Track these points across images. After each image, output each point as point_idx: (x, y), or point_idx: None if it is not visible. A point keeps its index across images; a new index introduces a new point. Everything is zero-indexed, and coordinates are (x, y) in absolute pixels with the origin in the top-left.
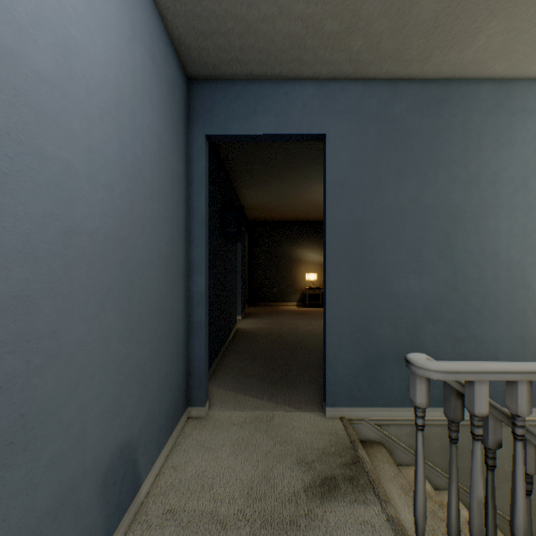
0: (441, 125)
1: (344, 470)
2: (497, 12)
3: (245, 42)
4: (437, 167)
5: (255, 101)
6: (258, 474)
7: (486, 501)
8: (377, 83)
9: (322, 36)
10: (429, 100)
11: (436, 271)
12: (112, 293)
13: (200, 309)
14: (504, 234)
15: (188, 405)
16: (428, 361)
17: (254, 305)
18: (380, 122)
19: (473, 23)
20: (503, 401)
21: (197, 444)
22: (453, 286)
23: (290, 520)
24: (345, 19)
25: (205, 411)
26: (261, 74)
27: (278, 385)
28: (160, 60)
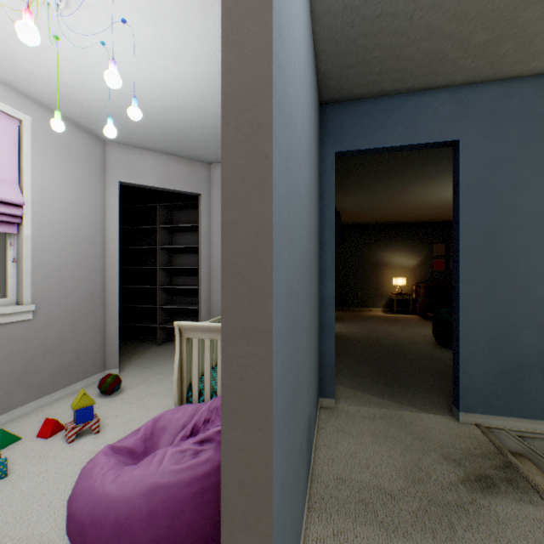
0: None
1: (497, 471)
2: None
3: (385, 65)
4: None
5: (383, 116)
6: (407, 462)
7: None
8: (518, 81)
9: (467, 48)
10: None
11: None
12: (307, 294)
13: (330, 310)
14: None
15: (319, 396)
16: None
17: (336, 309)
18: (522, 121)
19: None
20: None
21: (338, 429)
22: None
23: (455, 504)
24: (497, 29)
25: (334, 403)
26: (391, 90)
27: (395, 387)
28: (314, 96)
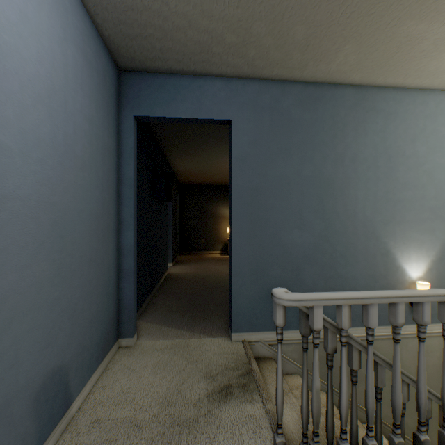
0: (317, 117)
1: (239, 379)
2: (349, 39)
3: (164, 45)
4: (314, 149)
5: (174, 91)
6: (172, 387)
7: (327, 391)
8: (270, 82)
9: (225, 45)
10: (308, 98)
11: (313, 227)
12: (44, 247)
13: (129, 258)
14: (361, 199)
15: (119, 337)
16: (284, 293)
17: (185, 253)
18: (272, 113)
19: (334, 45)
20: (360, 322)
21: (124, 367)
22: (325, 237)
23: (193, 419)
24: (240, 35)
25: (134, 341)
26: (179, 70)
27: (196, 318)
28: (91, 56)
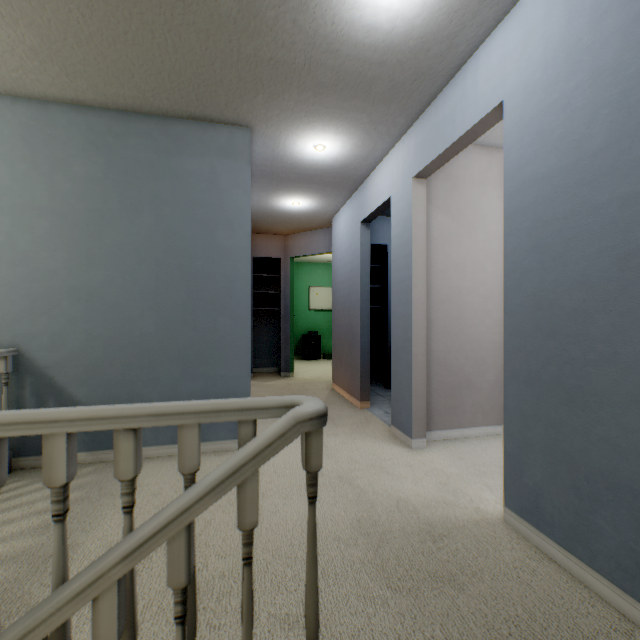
0: None
1: None
2: None
3: None
4: None
5: None
6: None
7: None
8: None
9: None
10: None
11: None
12: None
13: None
14: None
15: None
16: (305, 398)
17: None
18: None
19: None
20: None
21: None
22: None
23: None
24: None
25: None
26: None
27: None
28: None
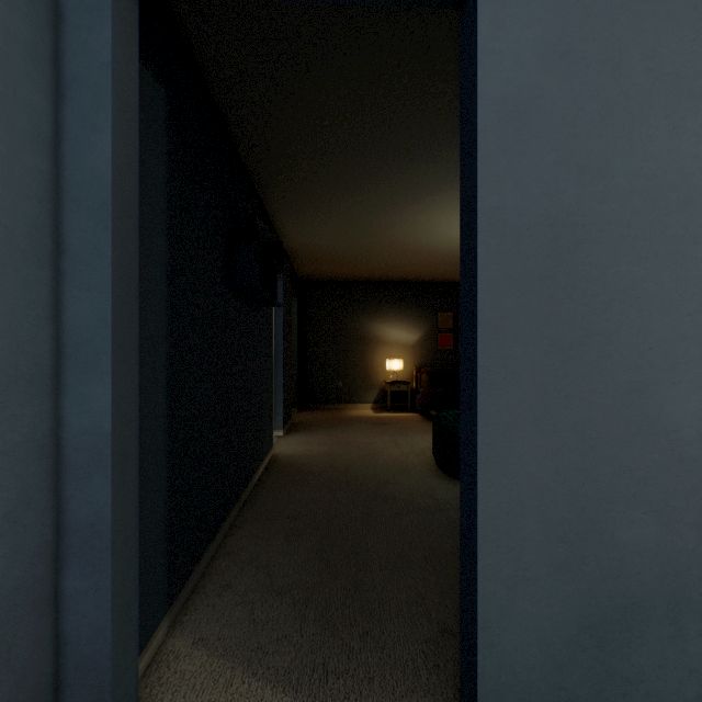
0: None
1: None
2: None
3: None
4: None
5: None
6: None
7: None
8: None
9: None
10: None
11: None
12: None
13: (97, 482)
14: None
15: None
16: None
17: (307, 408)
18: None
19: None
20: None
21: None
22: None
23: None
24: None
25: None
26: None
27: (340, 628)
28: None
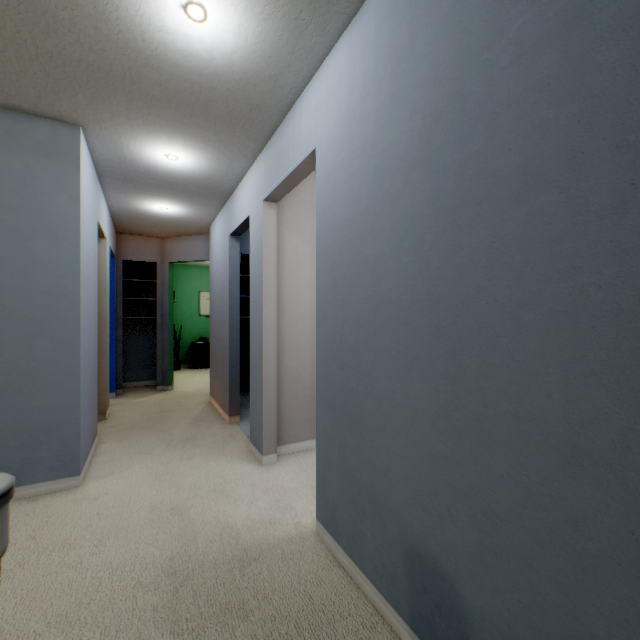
0: None
1: None
2: None
3: None
4: None
5: None
6: None
7: None
8: None
9: None
10: None
11: None
12: (420, 363)
13: None
14: None
15: None
16: None
17: None
18: None
19: None
20: None
21: None
22: None
23: None
24: None
25: None
26: None
27: None
28: None
